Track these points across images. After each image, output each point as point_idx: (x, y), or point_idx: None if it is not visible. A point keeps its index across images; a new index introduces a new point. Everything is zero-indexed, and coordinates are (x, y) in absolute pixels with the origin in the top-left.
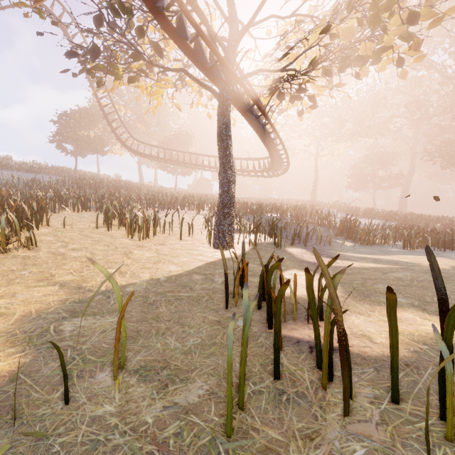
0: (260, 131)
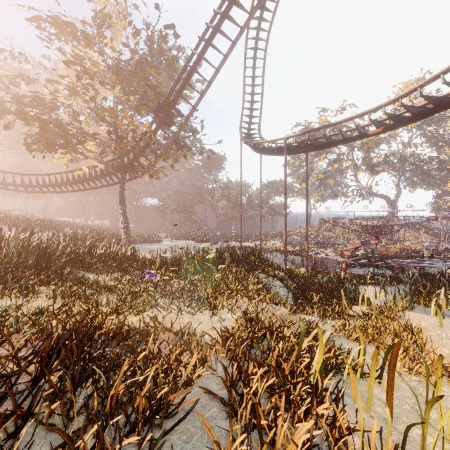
0: (86, 182)
